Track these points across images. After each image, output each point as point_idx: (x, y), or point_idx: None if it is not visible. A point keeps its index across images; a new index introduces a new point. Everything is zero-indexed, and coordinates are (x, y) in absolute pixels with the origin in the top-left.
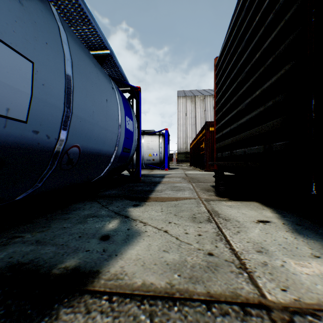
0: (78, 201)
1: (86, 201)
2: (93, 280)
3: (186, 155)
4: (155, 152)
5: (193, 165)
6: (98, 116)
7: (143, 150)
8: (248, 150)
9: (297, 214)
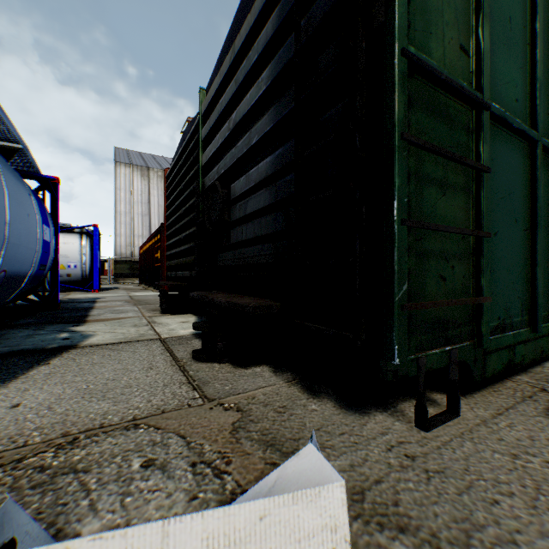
0: None
1: (4, 329)
2: (77, 346)
3: (132, 265)
4: (74, 263)
5: (145, 283)
6: (24, 236)
7: None
8: (184, 274)
9: None
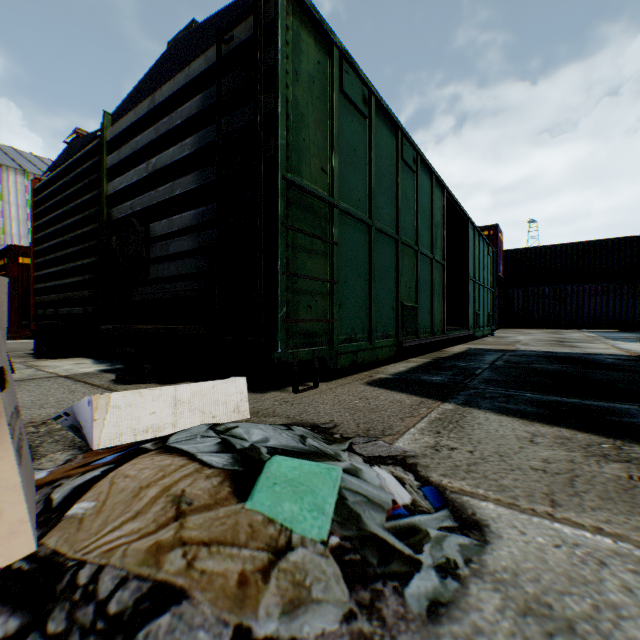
0: None
1: None
2: None
3: None
4: None
5: None
6: None
7: None
8: (74, 310)
9: (111, 358)
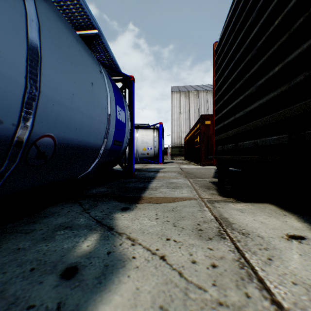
0: (57, 202)
1: (66, 202)
2: None
3: (180, 149)
4: (150, 146)
5: (187, 159)
6: (80, 101)
7: (137, 144)
8: (262, 142)
9: None
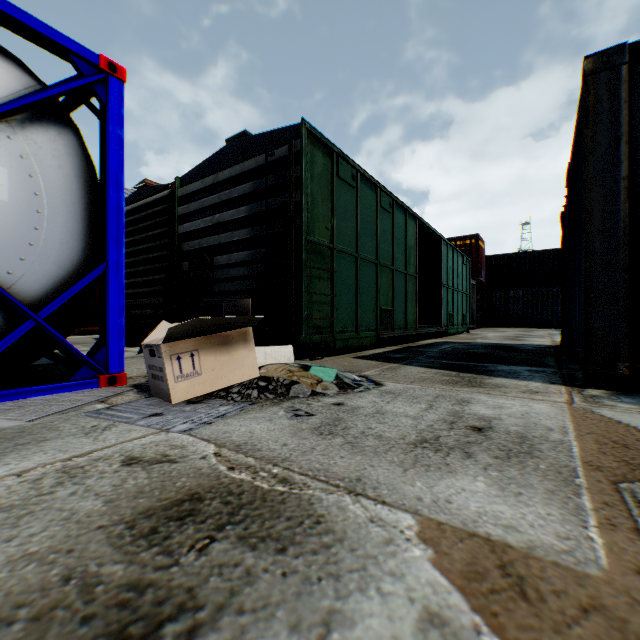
0: None
1: None
2: None
3: None
4: None
5: None
6: None
7: None
8: (145, 312)
9: None
